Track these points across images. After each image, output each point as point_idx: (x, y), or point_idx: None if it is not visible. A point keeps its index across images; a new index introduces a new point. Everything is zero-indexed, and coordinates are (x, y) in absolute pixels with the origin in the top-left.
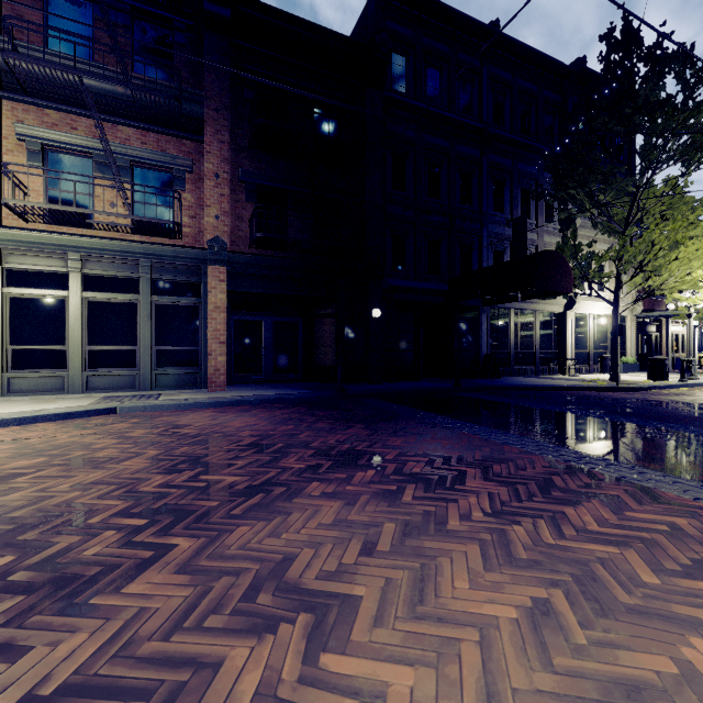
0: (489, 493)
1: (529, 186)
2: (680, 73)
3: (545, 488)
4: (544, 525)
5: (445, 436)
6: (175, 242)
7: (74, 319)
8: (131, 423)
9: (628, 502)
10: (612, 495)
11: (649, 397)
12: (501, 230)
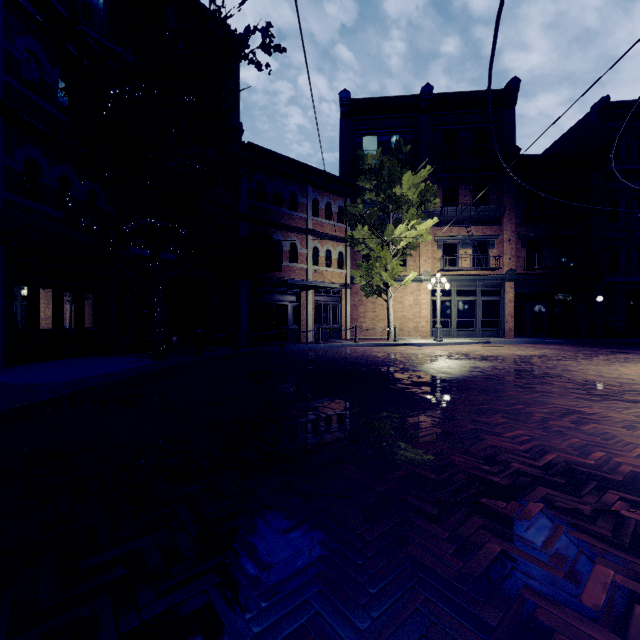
0: None
1: None
2: None
3: None
4: None
5: None
6: (489, 272)
7: (453, 308)
8: (509, 345)
9: None
10: None
11: None
12: None
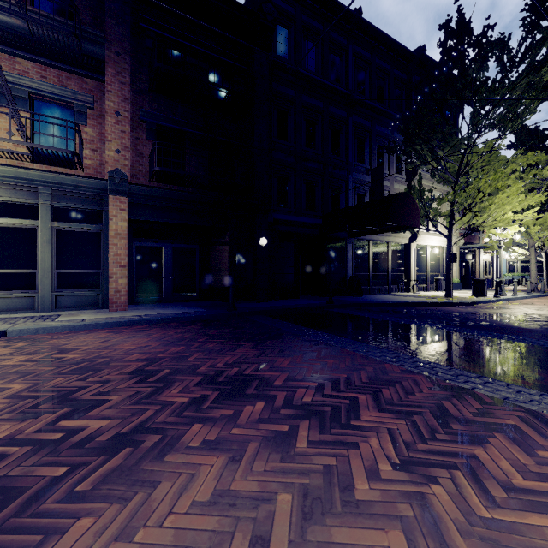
0: (388, 430)
1: (384, 143)
2: (500, 57)
3: (442, 418)
4: (465, 482)
5: (329, 354)
6: (76, 172)
7: None
8: (14, 348)
9: (532, 435)
10: (510, 425)
11: (479, 310)
12: (363, 177)
